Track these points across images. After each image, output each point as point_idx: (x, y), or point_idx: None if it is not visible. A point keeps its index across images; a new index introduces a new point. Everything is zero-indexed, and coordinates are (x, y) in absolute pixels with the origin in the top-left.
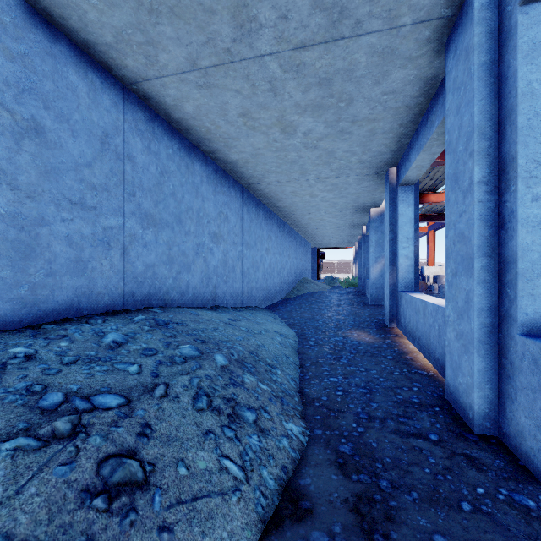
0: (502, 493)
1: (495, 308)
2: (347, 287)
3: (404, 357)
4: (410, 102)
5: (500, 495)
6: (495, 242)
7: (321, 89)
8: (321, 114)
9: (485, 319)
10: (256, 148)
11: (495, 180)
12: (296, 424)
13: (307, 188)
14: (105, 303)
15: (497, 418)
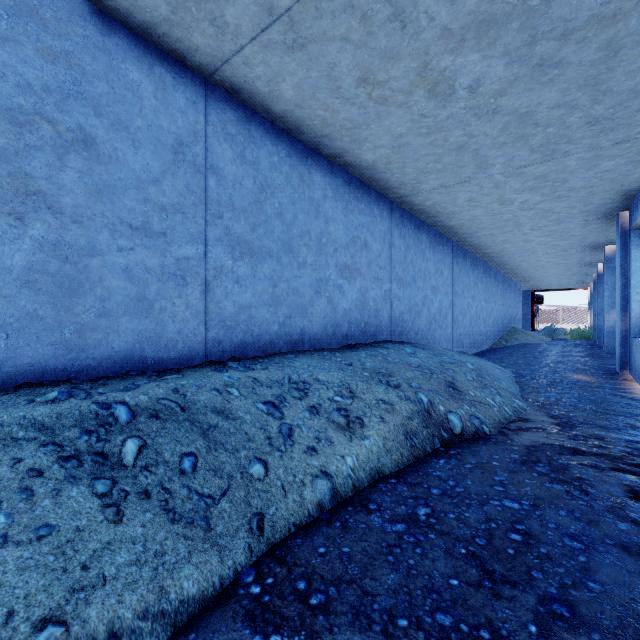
0: None
1: None
2: (575, 340)
3: (623, 391)
4: (627, 173)
5: None
6: None
7: (537, 180)
8: (537, 191)
9: None
10: (474, 216)
11: None
12: (520, 402)
13: (520, 236)
14: (384, 335)
15: None
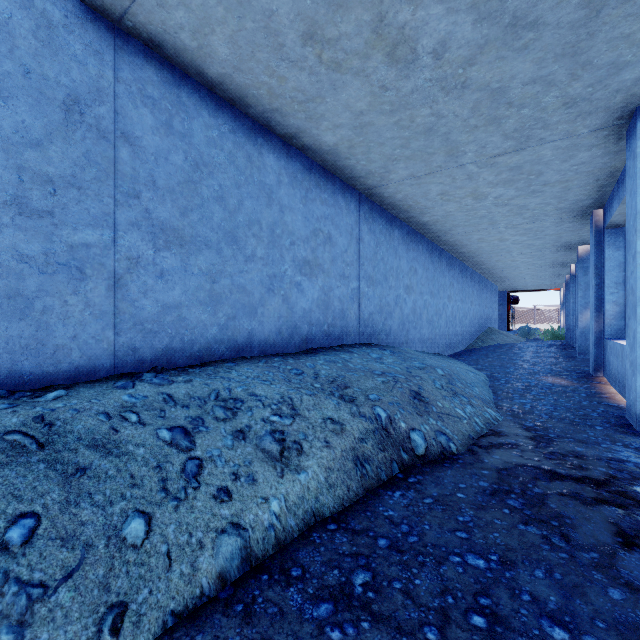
0: (634, 446)
1: None
2: (549, 340)
3: (599, 395)
4: (603, 166)
5: (632, 446)
6: None
7: (512, 172)
8: (512, 184)
9: None
10: (447, 211)
11: None
12: (493, 411)
13: (496, 234)
14: (352, 337)
15: None
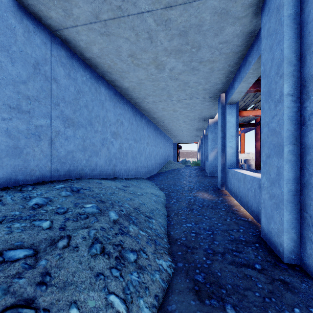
0: (312, 312)
1: (298, 179)
2: (194, 166)
3: (232, 208)
4: (236, 49)
5: None
6: (298, 134)
7: (181, 38)
8: (180, 56)
9: (291, 186)
10: (140, 79)
11: (298, 93)
12: (165, 260)
13: (171, 105)
14: (36, 176)
15: (299, 253)
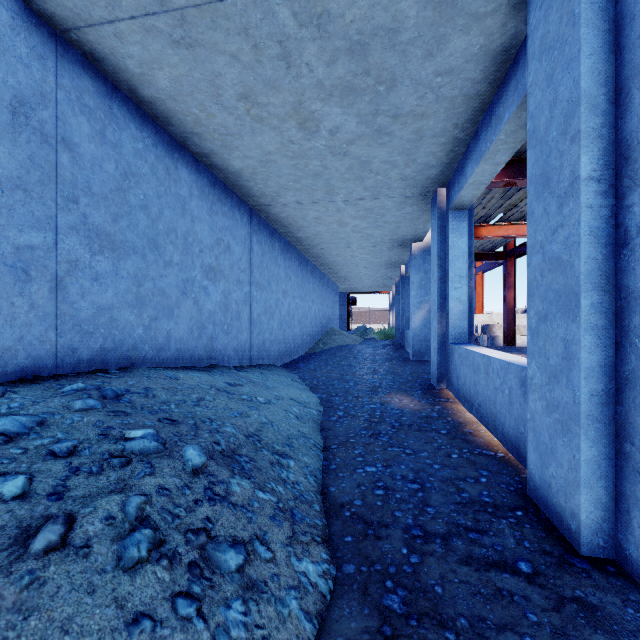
0: None
1: (611, 368)
2: (382, 339)
3: (461, 430)
4: (470, 90)
5: None
6: (611, 268)
7: (353, 60)
8: (353, 102)
9: (597, 383)
10: (266, 151)
11: (611, 175)
12: (313, 559)
13: (334, 213)
14: (19, 364)
15: (614, 532)
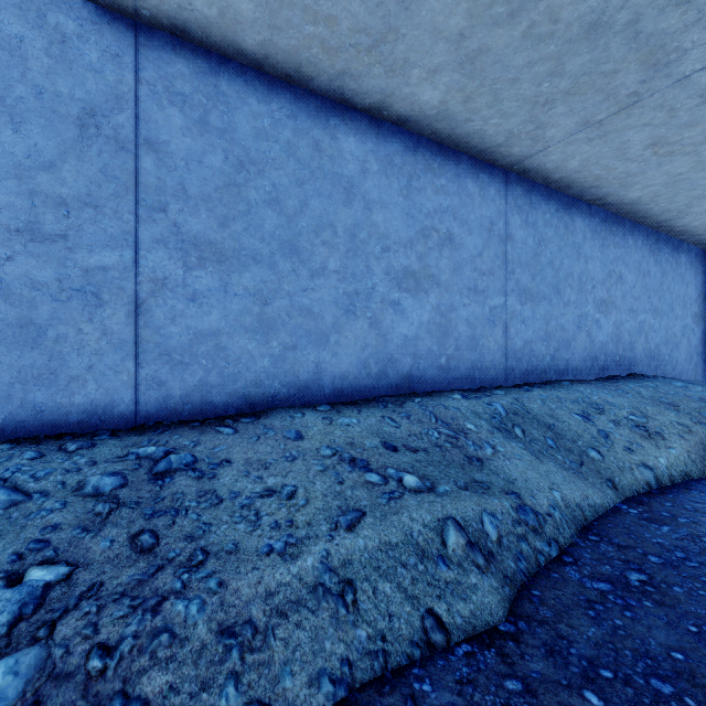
0: None
1: None
2: None
3: None
4: None
5: None
6: None
7: None
8: None
9: None
10: None
11: None
12: None
13: None
14: (639, 368)
15: None
